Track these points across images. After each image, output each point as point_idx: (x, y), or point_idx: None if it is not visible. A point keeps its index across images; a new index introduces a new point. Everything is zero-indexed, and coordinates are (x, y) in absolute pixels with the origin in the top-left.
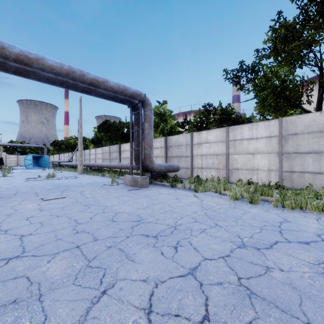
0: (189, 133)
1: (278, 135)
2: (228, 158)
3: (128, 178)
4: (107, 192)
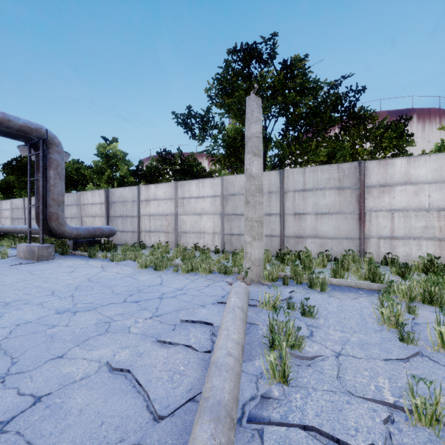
0: (135, 186)
1: (221, 195)
2: (177, 219)
3: (22, 248)
4: None
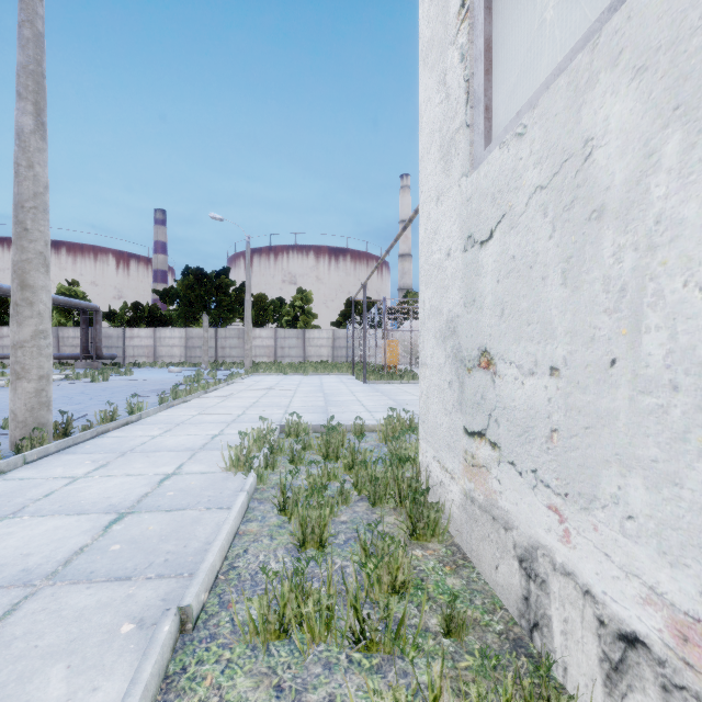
0: (121, 328)
1: (185, 337)
2: (156, 349)
3: (82, 363)
4: (80, 370)
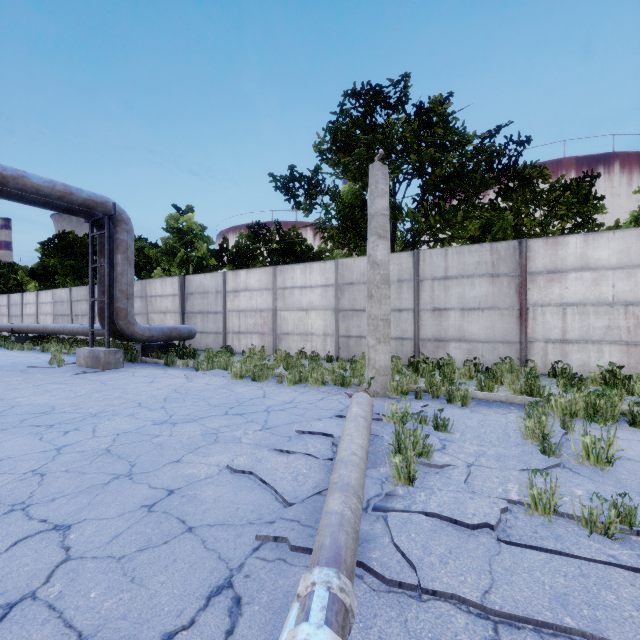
0: (220, 273)
1: (335, 284)
2: (276, 317)
3: (84, 353)
4: (25, 379)
